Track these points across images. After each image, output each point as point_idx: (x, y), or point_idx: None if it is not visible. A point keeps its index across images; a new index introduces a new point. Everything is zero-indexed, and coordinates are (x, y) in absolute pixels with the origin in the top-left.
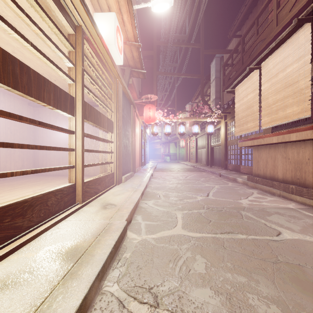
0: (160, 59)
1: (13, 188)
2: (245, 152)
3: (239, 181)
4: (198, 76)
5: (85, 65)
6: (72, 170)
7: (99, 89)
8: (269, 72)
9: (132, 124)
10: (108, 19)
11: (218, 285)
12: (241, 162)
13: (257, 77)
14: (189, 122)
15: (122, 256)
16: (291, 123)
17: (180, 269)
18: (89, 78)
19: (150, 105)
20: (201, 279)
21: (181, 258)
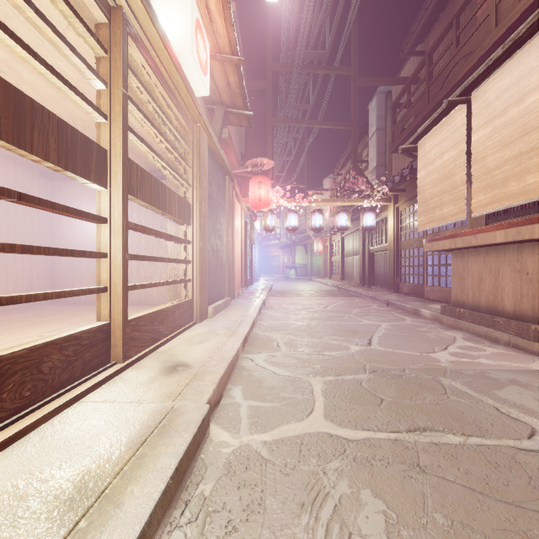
0: (279, 96)
1: (4, 328)
2: (433, 261)
3: (425, 314)
4: (346, 125)
5: (137, 95)
6: (103, 297)
7: (162, 140)
8: (489, 107)
9: (228, 210)
10: (180, 5)
11: None
12: (427, 279)
13: (462, 119)
14: (329, 210)
15: (195, 490)
16: (525, 207)
17: (327, 531)
18: (140, 114)
19: (261, 177)
20: None
21: (327, 500)
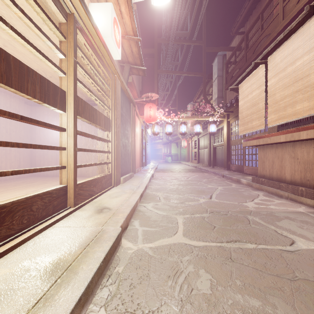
0: (161, 57)
1: (6, 190)
2: (249, 152)
3: (243, 182)
4: (200, 74)
5: (81, 59)
6: (63, 171)
7: (95, 85)
8: (276, 66)
9: (132, 123)
10: (105, 10)
11: (227, 311)
12: (245, 162)
13: (262, 72)
14: (190, 122)
15: (114, 270)
16: (298, 122)
17: (181, 288)
18: (83, 71)
19: (151, 104)
20: (206, 303)
21: (181, 274)
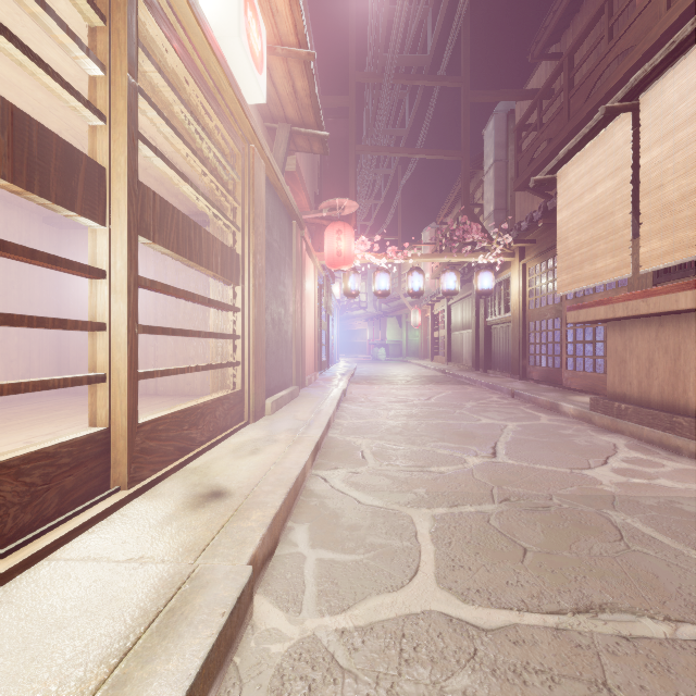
0: (365, 118)
1: None
2: (575, 337)
3: (567, 410)
4: (455, 154)
5: (163, 100)
6: (99, 390)
7: (196, 161)
8: (667, 113)
9: (296, 268)
10: None
11: None
12: (566, 361)
13: (625, 134)
14: (430, 270)
15: None
16: None
17: None
18: (160, 118)
19: (340, 224)
20: None
21: None
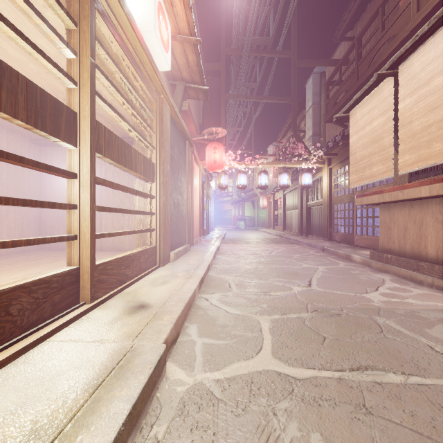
0: (231, 76)
1: None
2: (362, 214)
3: (355, 259)
4: (288, 99)
5: (108, 69)
6: (73, 244)
7: (128, 107)
8: (414, 78)
9: (188, 171)
10: None
11: None
12: (356, 229)
13: (389, 90)
14: (272, 172)
15: (148, 432)
16: None
17: None
18: (108, 82)
19: (215, 143)
20: None
21: None
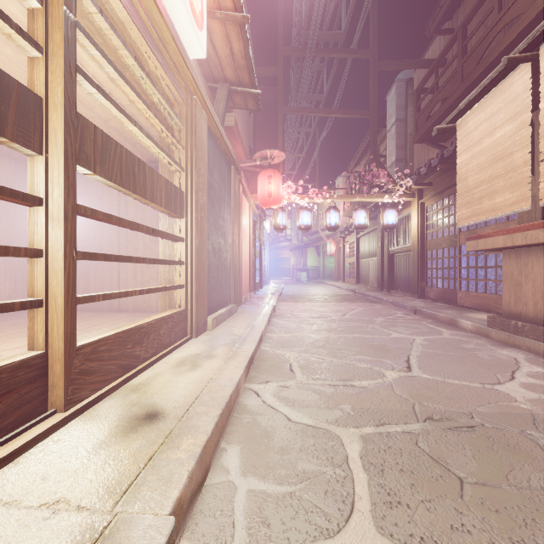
0: (290, 86)
1: None
2: (468, 263)
3: (465, 326)
4: (365, 113)
5: (114, 53)
6: (36, 314)
7: (140, 104)
8: None
9: (234, 206)
10: None
11: None
12: (460, 283)
13: (524, 82)
14: (342, 210)
15: None
16: None
17: None
18: (102, 58)
19: (270, 171)
20: None
21: None
